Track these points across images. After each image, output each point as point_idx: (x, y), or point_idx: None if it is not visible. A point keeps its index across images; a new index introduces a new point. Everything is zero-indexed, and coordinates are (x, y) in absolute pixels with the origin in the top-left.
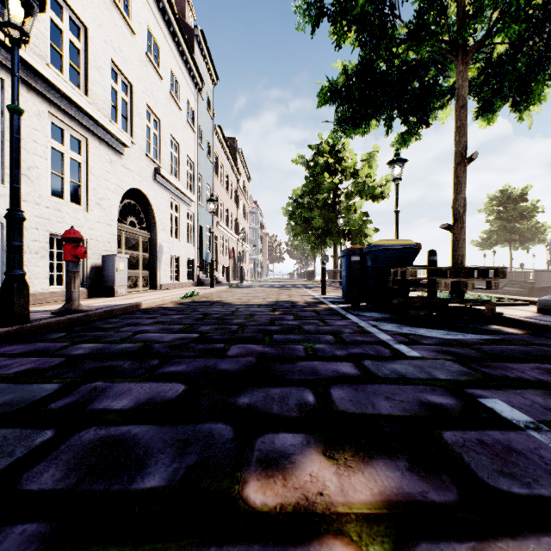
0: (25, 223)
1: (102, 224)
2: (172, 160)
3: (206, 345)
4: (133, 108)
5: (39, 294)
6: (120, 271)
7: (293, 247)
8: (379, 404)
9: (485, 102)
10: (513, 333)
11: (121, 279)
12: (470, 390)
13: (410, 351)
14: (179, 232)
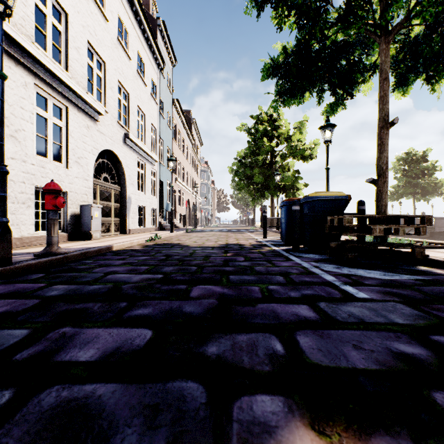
0: (13, 177)
1: (80, 179)
2: (139, 127)
3: (170, 286)
4: (107, 83)
5: (25, 238)
6: (95, 219)
7: (236, 199)
8: (350, 354)
9: (401, 76)
10: (442, 274)
11: (96, 225)
12: (434, 337)
13: (358, 292)
14: (144, 186)
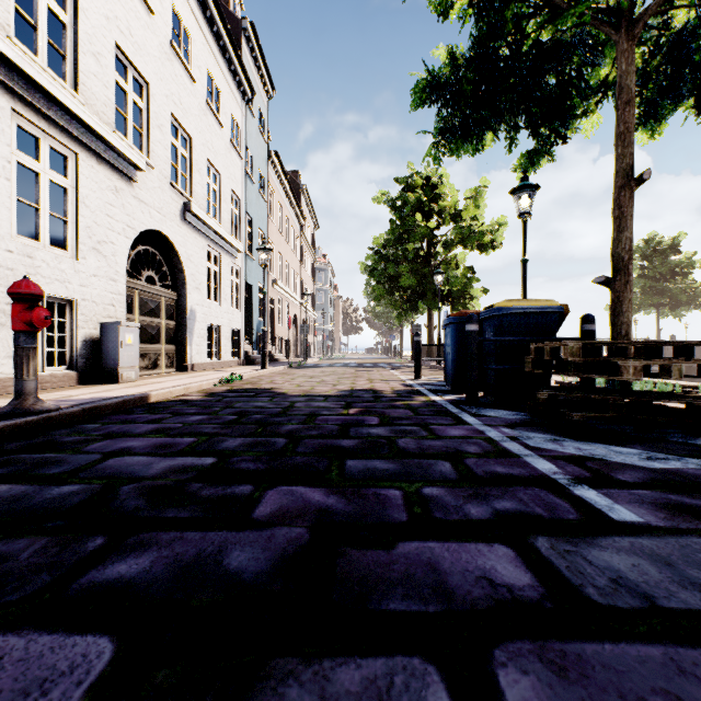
0: None
1: (102, 278)
2: (210, 194)
3: (219, 488)
4: (151, 118)
5: None
6: (128, 346)
7: (373, 314)
8: None
9: (649, 104)
10: None
11: (129, 357)
12: None
13: (612, 506)
14: (219, 292)
